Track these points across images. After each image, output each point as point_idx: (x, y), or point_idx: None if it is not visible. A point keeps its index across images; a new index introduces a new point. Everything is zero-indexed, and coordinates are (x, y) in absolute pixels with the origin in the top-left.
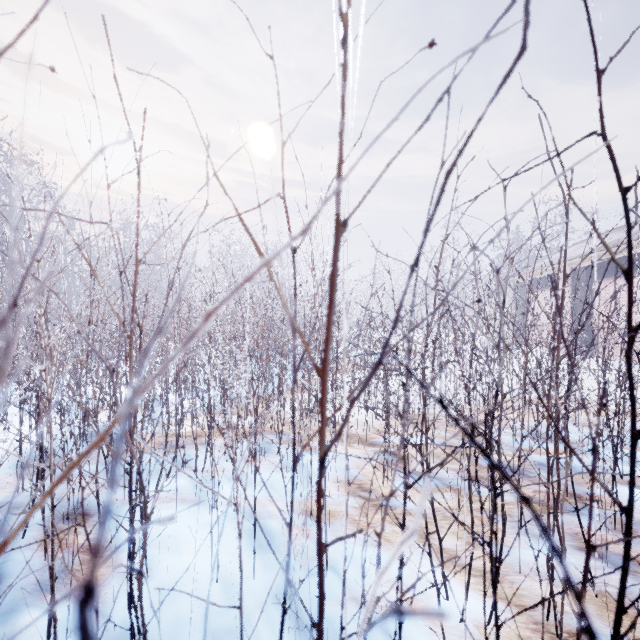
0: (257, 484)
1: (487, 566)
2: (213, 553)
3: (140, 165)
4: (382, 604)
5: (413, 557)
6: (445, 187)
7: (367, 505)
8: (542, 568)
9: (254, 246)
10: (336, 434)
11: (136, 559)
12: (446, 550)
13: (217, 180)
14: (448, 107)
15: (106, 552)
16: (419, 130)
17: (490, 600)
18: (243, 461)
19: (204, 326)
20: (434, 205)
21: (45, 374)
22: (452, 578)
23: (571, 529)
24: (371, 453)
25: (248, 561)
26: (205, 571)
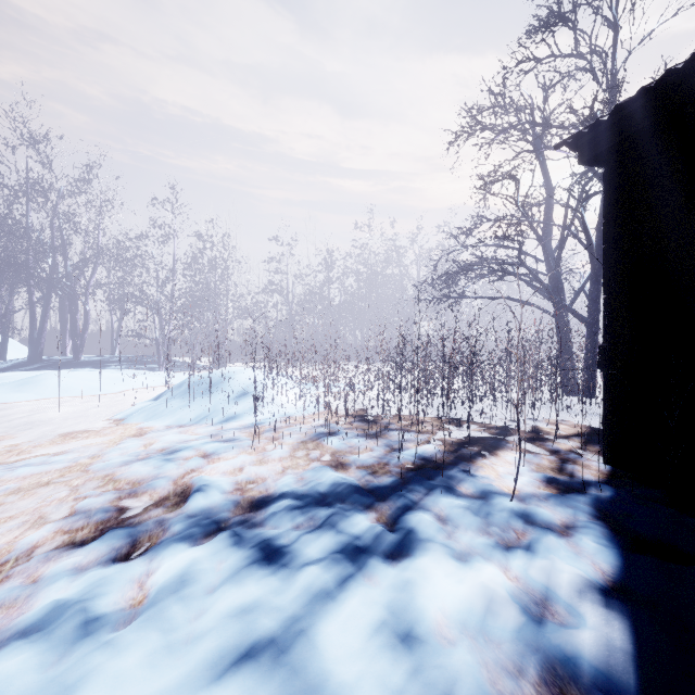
0: None
1: None
2: None
3: None
4: None
5: None
6: None
7: None
8: None
9: None
10: None
11: None
12: None
13: None
14: None
15: None
16: None
17: None
18: None
19: None
20: None
21: None
22: None
23: None
24: None
25: None
26: None
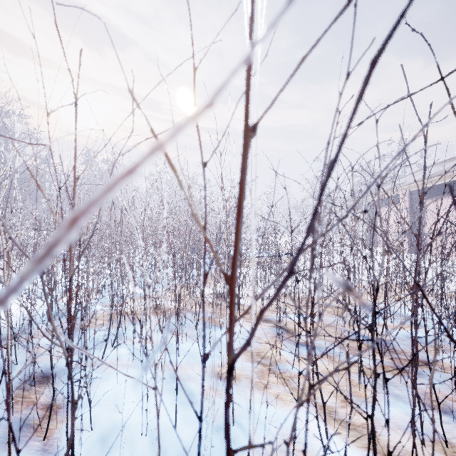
0: (180, 353)
1: (359, 421)
2: (144, 410)
3: (77, 98)
4: (277, 454)
5: (301, 413)
6: (370, 77)
7: (264, 369)
8: (402, 423)
9: (165, 156)
10: (244, 342)
11: (83, 415)
12: (326, 407)
13: (131, 96)
14: (354, 17)
15: (61, 409)
16: (339, 16)
17: (363, 451)
18: (170, 334)
19: (67, 235)
20: (356, 98)
21: (3, 272)
22: (332, 431)
23: (422, 389)
24: (266, 328)
25: (171, 417)
26: (137, 426)
